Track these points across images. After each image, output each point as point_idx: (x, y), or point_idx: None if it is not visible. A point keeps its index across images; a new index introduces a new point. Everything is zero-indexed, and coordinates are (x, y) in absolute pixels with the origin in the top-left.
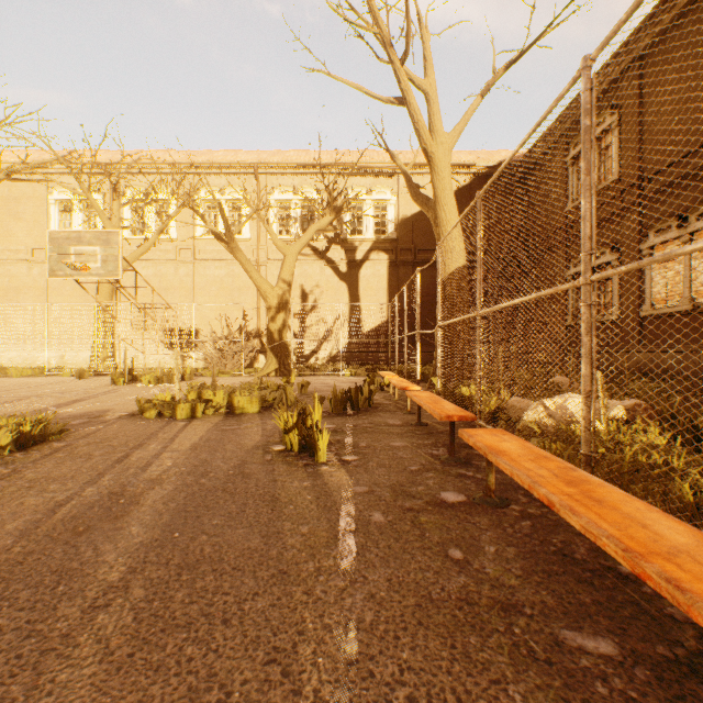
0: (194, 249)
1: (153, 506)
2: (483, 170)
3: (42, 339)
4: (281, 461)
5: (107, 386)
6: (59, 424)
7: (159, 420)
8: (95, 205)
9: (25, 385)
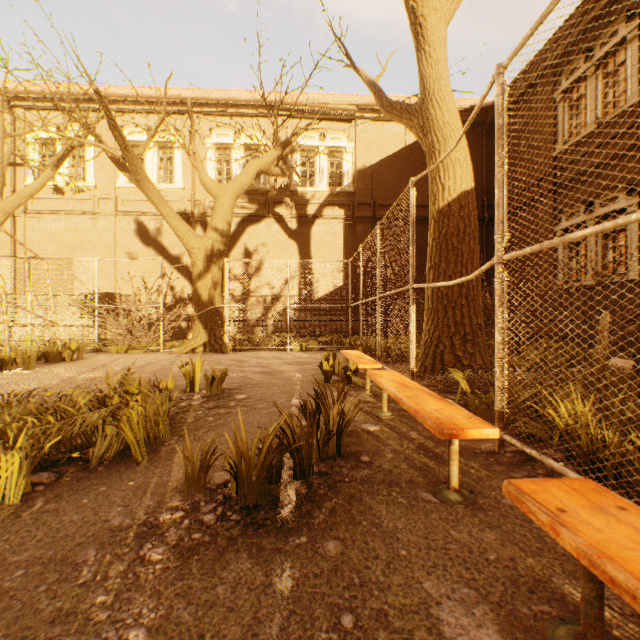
0: (116, 200)
1: None
2: None
3: None
4: None
5: None
6: None
7: None
8: None
9: None
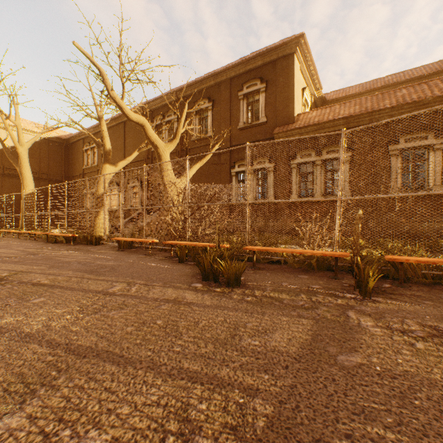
0: None
1: None
2: (48, 137)
3: None
4: None
5: None
6: None
7: None
8: None
9: None
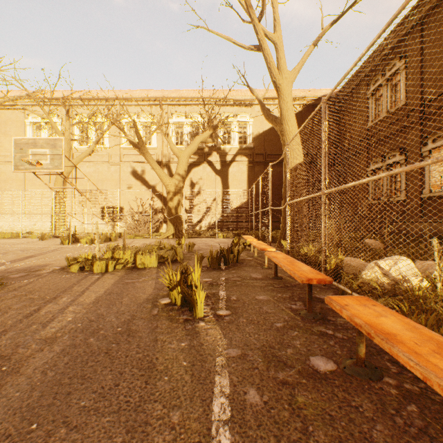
0: (120, 155)
1: (29, 377)
2: (311, 102)
3: (18, 214)
4: (165, 316)
5: (57, 245)
6: (4, 277)
7: (80, 273)
8: (53, 125)
9: (2, 244)
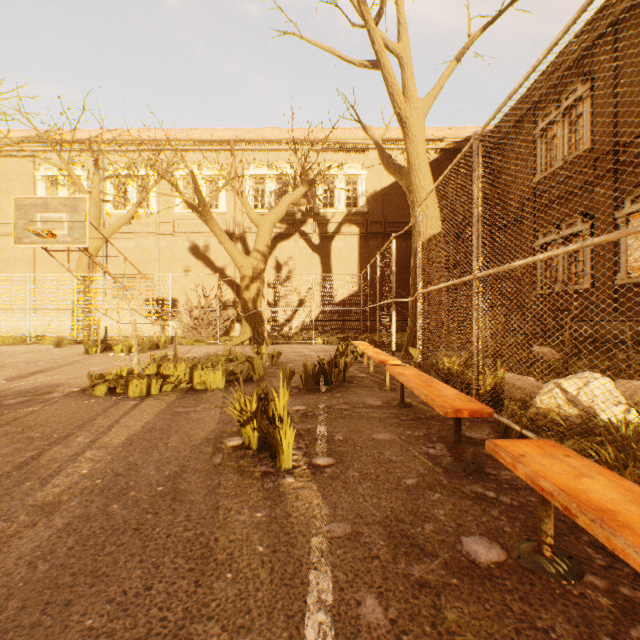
0: (174, 223)
1: (7, 573)
2: (451, 145)
3: (24, 309)
4: (232, 467)
5: (79, 355)
6: None
7: (109, 398)
8: (75, 179)
9: None
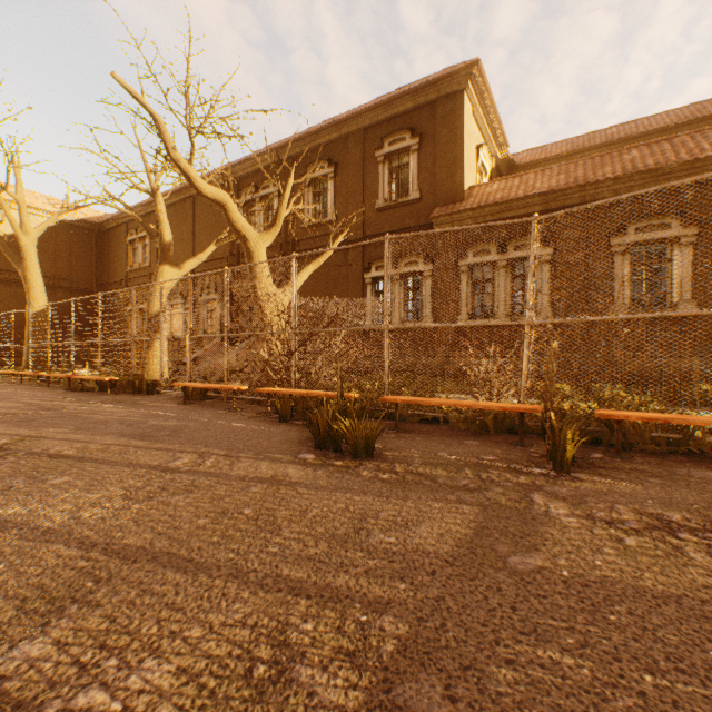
0: None
1: None
2: (69, 220)
3: None
4: None
5: None
6: None
7: None
8: None
9: None
